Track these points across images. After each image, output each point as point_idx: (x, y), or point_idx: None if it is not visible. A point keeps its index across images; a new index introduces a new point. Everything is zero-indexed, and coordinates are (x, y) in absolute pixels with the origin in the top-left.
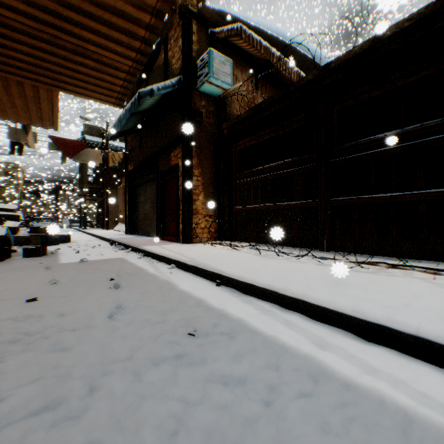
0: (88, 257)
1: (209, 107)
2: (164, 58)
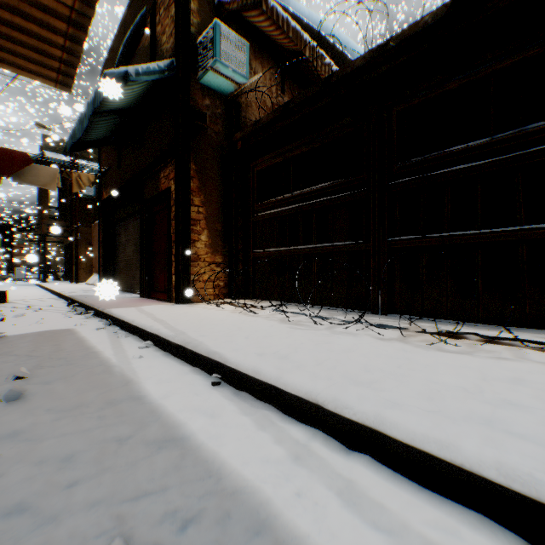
0: (13, 329)
1: (215, 109)
2: (151, 36)
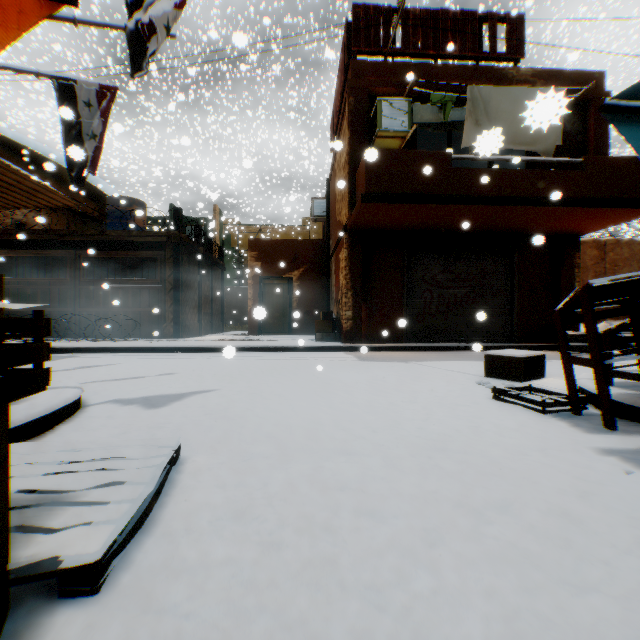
0: None
1: None
2: None
